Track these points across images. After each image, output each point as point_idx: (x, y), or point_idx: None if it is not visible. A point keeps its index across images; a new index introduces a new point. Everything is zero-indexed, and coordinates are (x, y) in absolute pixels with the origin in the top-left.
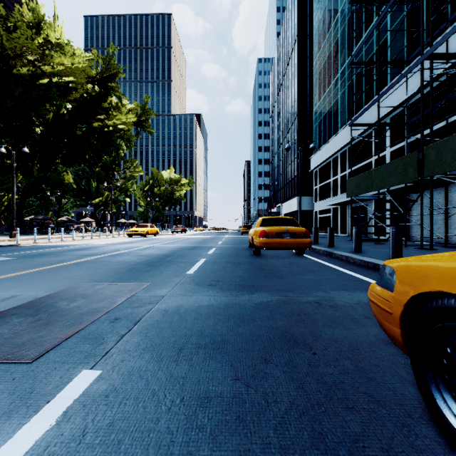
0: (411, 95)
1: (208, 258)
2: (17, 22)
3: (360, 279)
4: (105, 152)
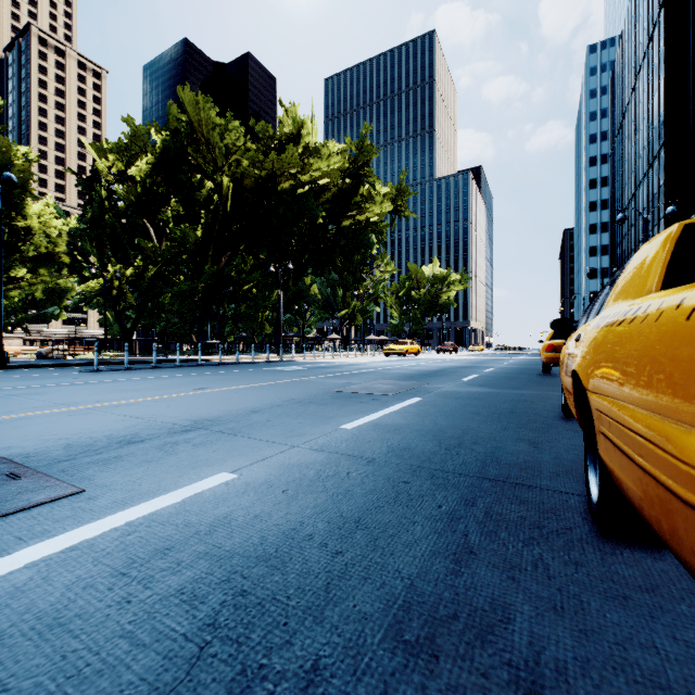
0: None
1: (483, 374)
2: (281, 137)
3: None
4: None
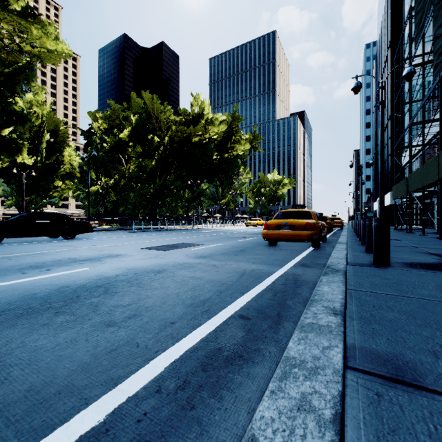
0: None
1: None
2: (193, 115)
3: None
4: None
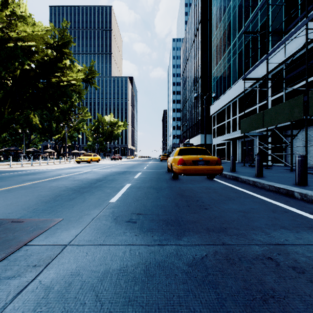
0: (288, 56)
1: (133, 183)
2: None
3: (286, 209)
4: (63, 102)
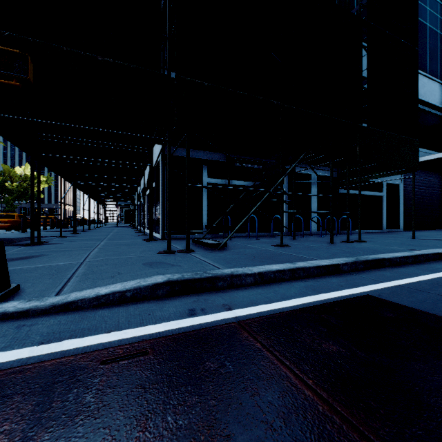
0: None
1: None
2: None
3: None
4: None
